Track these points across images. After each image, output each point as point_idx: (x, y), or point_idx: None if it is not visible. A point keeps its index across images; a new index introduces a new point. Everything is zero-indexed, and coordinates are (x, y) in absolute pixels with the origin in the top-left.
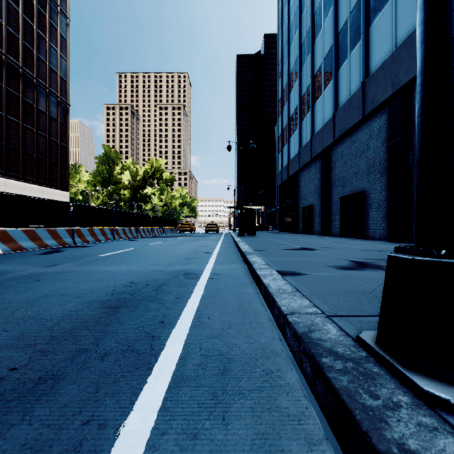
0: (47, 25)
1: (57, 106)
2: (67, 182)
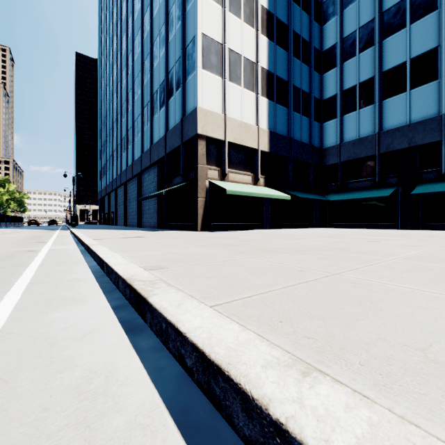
0: None
1: None
2: None
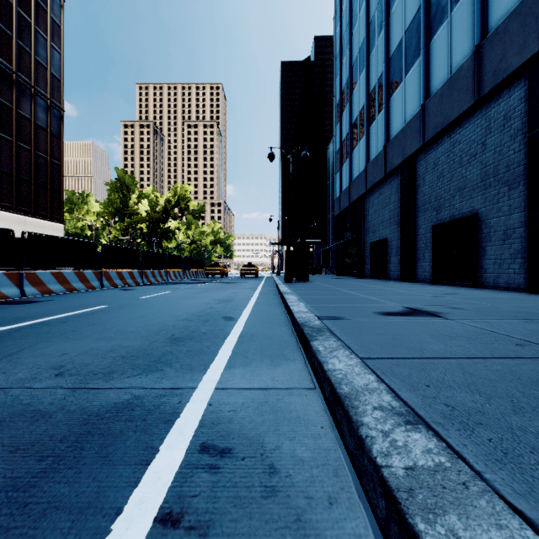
0: (32, 4)
1: (47, 111)
2: (60, 211)
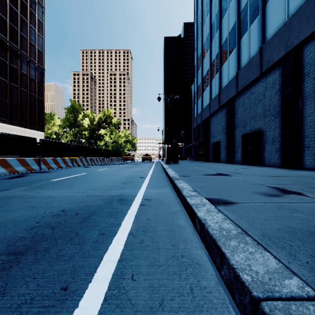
0: (28, 12)
1: (36, 70)
2: (42, 125)
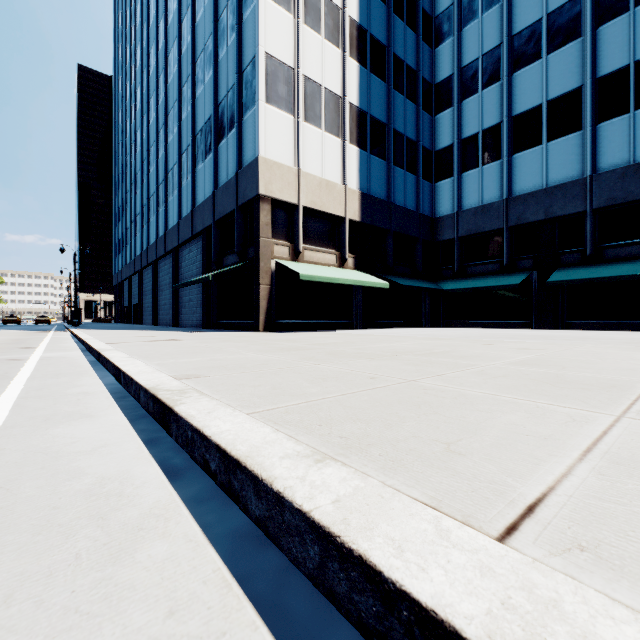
0: None
1: None
2: None
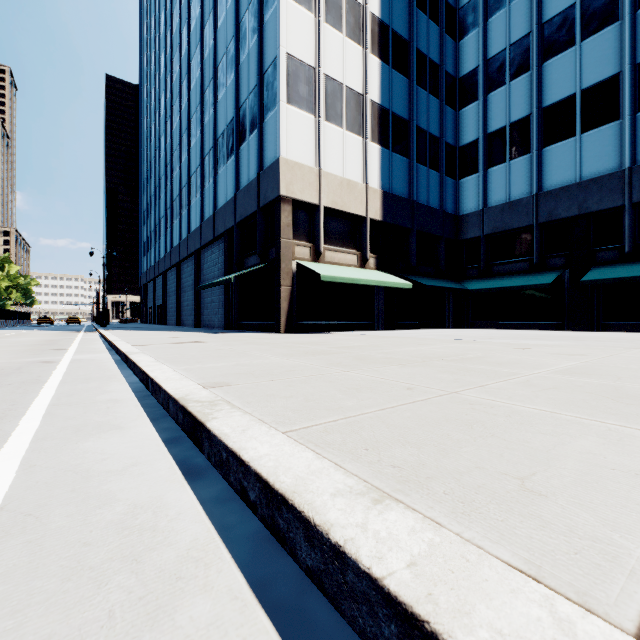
0: None
1: None
2: None
